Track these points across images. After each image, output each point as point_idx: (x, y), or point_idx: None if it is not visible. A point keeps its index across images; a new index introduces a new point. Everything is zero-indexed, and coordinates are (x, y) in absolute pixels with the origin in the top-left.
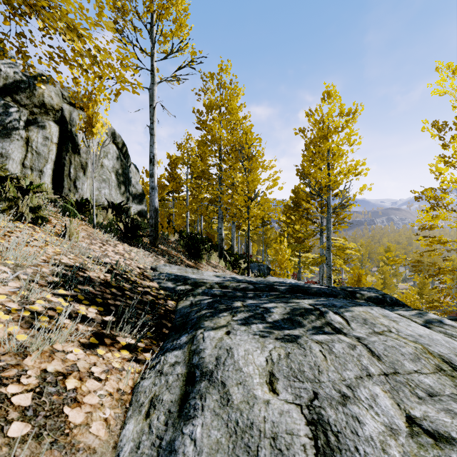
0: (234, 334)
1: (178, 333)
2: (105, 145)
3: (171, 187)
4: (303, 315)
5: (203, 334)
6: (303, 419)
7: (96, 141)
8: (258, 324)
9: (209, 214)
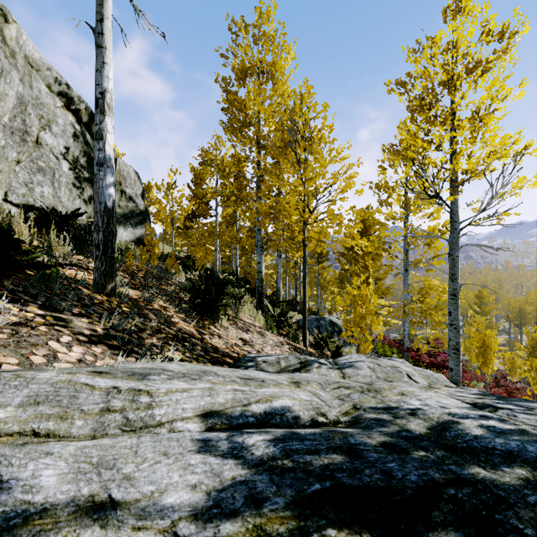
0: None
1: None
2: (43, 105)
3: (194, 210)
4: None
5: None
6: None
7: (15, 88)
8: None
9: (248, 248)
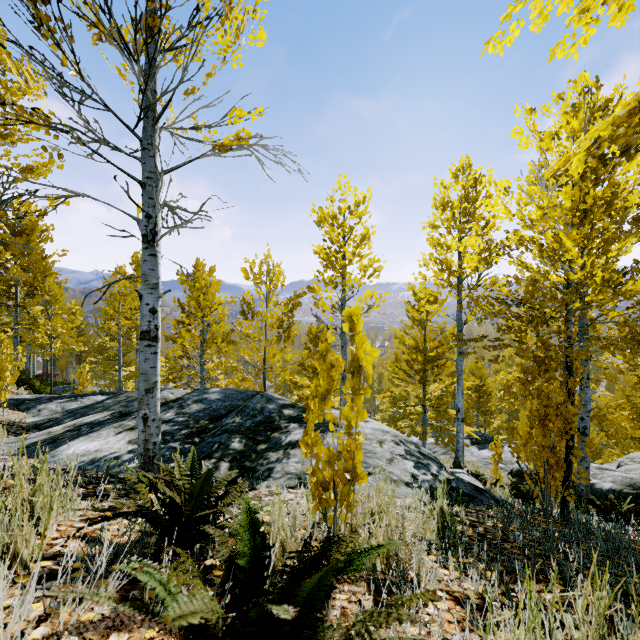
0: (48, 405)
1: (29, 409)
2: None
3: None
4: (71, 400)
5: (39, 406)
6: (62, 408)
7: None
8: (55, 403)
9: None
